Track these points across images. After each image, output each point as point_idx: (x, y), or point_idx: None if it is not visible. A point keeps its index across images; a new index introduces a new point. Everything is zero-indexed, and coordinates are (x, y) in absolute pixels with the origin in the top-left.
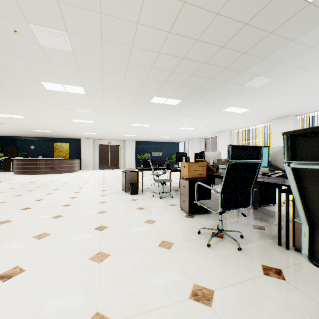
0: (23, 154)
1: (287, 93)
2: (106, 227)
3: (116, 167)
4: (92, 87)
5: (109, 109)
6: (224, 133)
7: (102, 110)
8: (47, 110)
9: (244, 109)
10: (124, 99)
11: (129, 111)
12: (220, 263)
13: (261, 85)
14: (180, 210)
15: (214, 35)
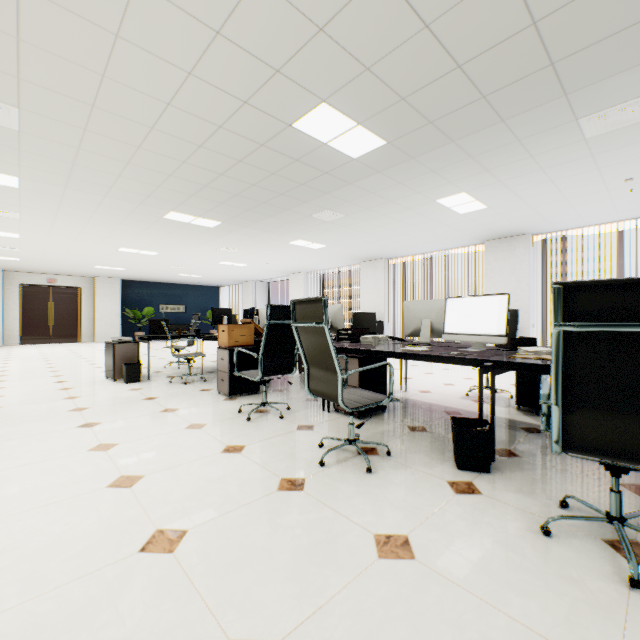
0: None
1: (367, 232)
2: (98, 423)
3: (71, 337)
4: (41, 181)
5: (70, 219)
6: (298, 276)
7: (53, 219)
8: None
9: (320, 245)
10: (110, 208)
11: (118, 227)
12: (257, 430)
13: (333, 220)
14: (217, 394)
15: (261, 161)
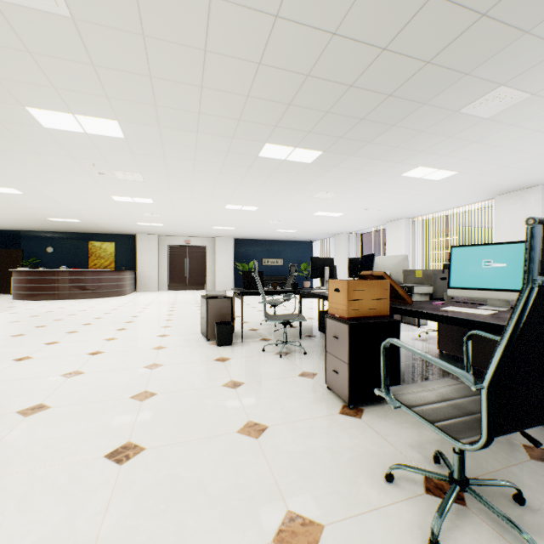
0: (33, 262)
1: None
2: (138, 450)
3: (199, 285)
4: (136, 122)
5: (179, 175)
6: (398, 223)
7: (166, 177)
8: (60, 178)
9: (446, 173)
10: (205, 151)
11: (219, 179)
12: None
13: (497, 113)
14: (326, 391)
15: None
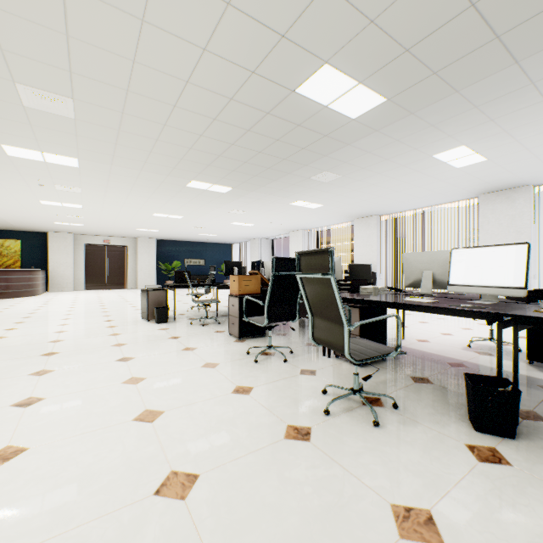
0: None
1: (361, 191)
2: (132, 358)
3: (120, 285)
4: (94, 161)
5: (116, 191)
6: (297, 233)
7: (104, 192)
8: None
9: (317, 205)
10: (145, 180)
11: (152, 196)
12: (264, 372)
13: (330, 181)
14: (229, 336)
15: (267, 129)
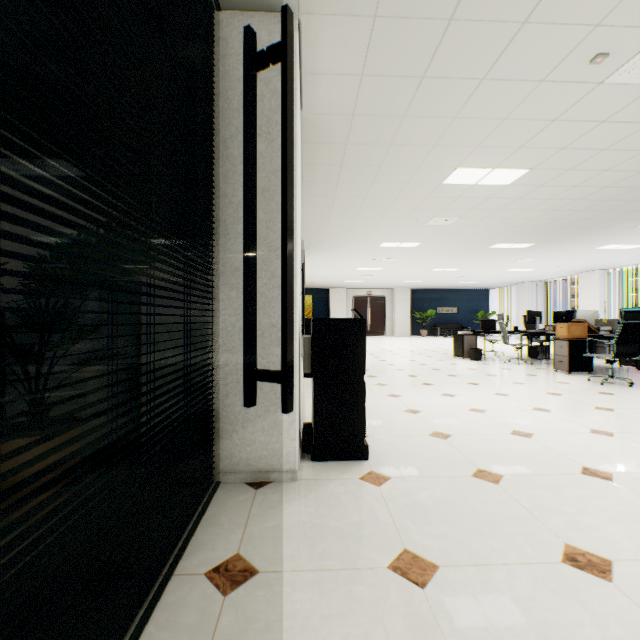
0: None
1: None
2: (495, 375)
3: (379, 332)
4: (430, 242)
5: (422, 257)
6: (591, 274)
7: (412, 258)
8: (344, 262)
9: (634, 246)
10: (455, 248)
11: (448, 257)
12: (614, 389)
13: None
14: (554, 371)
15: (600, 207)
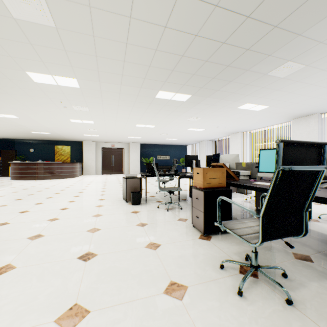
0: (22, 158)
1: (318, 85)
2: (94, 255)
3: (120, 171)
4: (87, 79)
5: (109, 107)
6: (236, 135)
7: (102, 109)
8: (41, 109)
9: (262, 107)
10: (125, 95)
11: (132, 110)
12: None
13: (288, 75)
14: (192, 228)
15: None
